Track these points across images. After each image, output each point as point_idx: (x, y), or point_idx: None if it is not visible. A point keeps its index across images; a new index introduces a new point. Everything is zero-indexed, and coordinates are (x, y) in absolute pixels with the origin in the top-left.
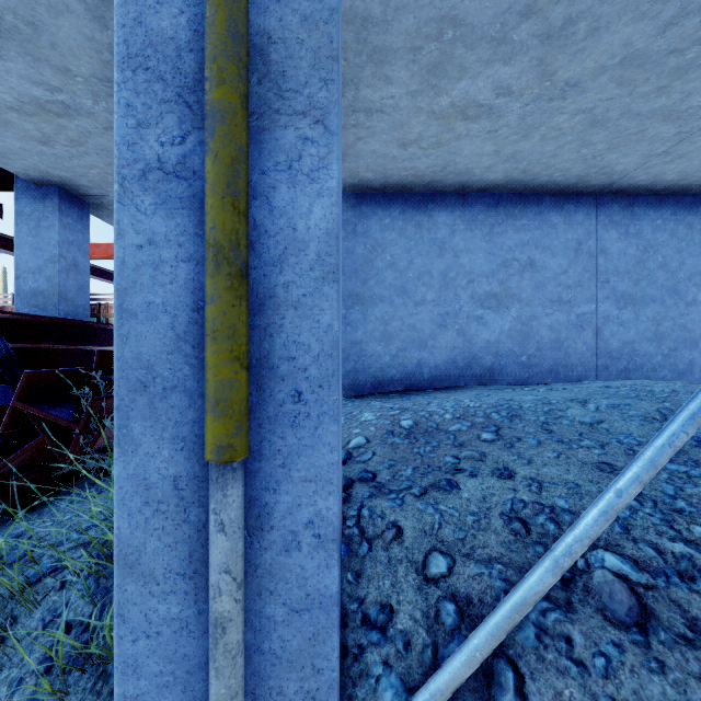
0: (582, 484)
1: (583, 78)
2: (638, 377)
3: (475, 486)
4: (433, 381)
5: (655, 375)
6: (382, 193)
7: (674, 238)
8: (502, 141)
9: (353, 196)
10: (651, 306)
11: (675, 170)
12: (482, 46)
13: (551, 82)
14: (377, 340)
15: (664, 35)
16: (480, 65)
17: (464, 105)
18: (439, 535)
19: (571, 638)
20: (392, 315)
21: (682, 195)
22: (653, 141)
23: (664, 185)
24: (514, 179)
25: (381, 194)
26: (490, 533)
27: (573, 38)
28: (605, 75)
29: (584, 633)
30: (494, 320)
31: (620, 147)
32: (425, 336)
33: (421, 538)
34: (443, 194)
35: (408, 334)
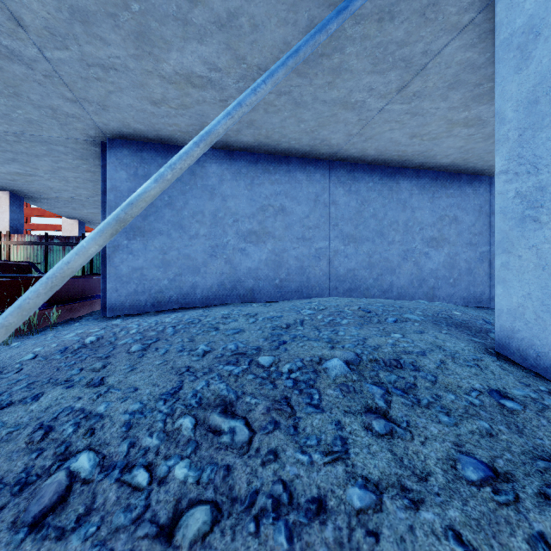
0: (141, 388)
1: (269, 65)
2: (357, 294)
3: (53, 397)
4: (205, 300)
5: (368, 293)
6: (161, 144)
7: (380, 196)
8: None
9: (134, 144)
10: (366, 243)
11: (372, 147)
12: (171, 23)
13: (247, 65)
14: (156, 266)
15: None
16: (179, 40)
17: (187, 74)
18: None
19: None
20: (170, 246)
21: (386, 166)
22: (346, 124)
23: (371, 158)
24: (263, 142)
25: (160, 144)
26: (9, 444)
27: (243, 30)
28: None
29: None
30: (254, 251)
31: (326, 125)
32: (198, 264)
33: None
34: (213, 149)
35: (183, 262)
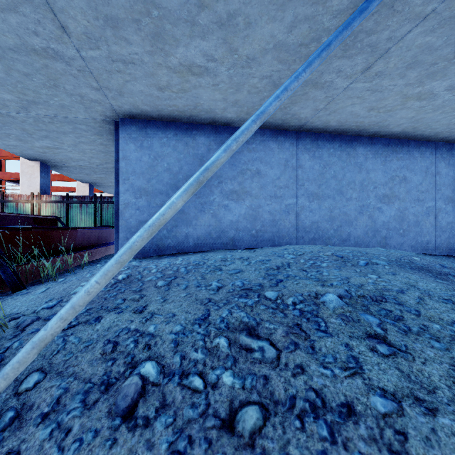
0: (178, 314)
1: (256, 55)
2: (320, 243)
3: (111, 320)
4: (196, 247)
5: (330, 241)
6: (161, 121)
7: (340, 160)
8: (225, 92)
9: (141, 122)
10: (327, 200)
11: (334, 119)
12: (182, 25)
13: (238, 56)
14: None
15: (292, 33)
16: (186, 38)
17: (189, 65)
18: (53, 358)
19: (72, 429)
20: None
21: (345, 135)
22: (315, 101)
23: (332, 129)
24: (243, 118)
25: (161, 122)
26: (88, 354)
27: (238, 27)
28: (268, 54)
29: (82, 425)
30: (235, 207)
31: (298, 102)
32: (190, 217)
33: (38, 362)
34: (202, 125)
35: (179, 216)
